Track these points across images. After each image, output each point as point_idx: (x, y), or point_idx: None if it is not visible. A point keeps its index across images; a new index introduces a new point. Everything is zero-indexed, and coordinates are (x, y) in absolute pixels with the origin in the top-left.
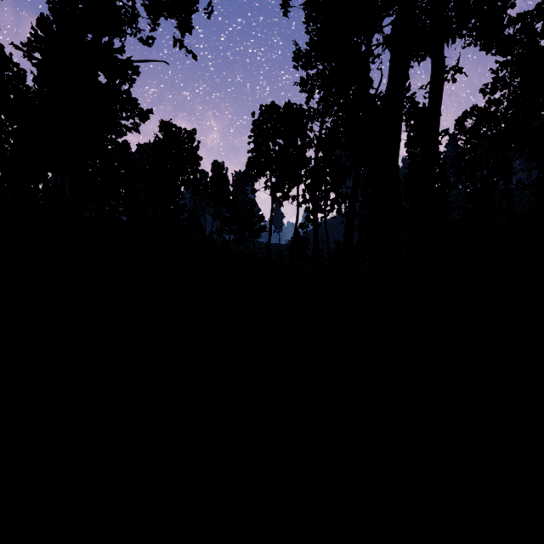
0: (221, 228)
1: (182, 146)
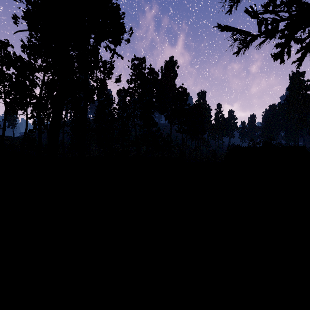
0: None
1: None
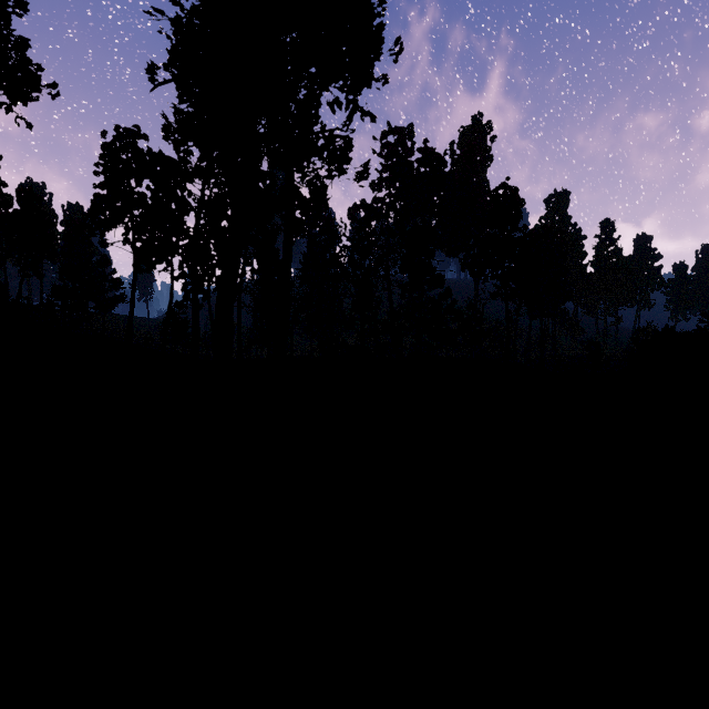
0: (50, 302)
1: None
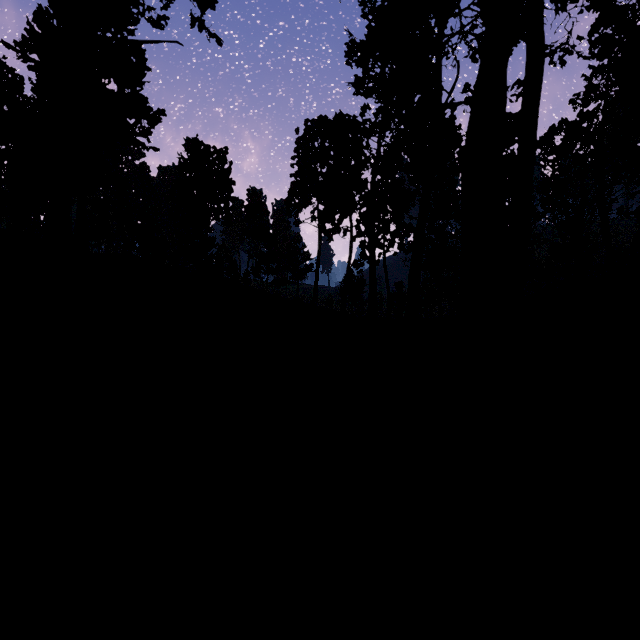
0: (257, 266)
1: (211, 168)
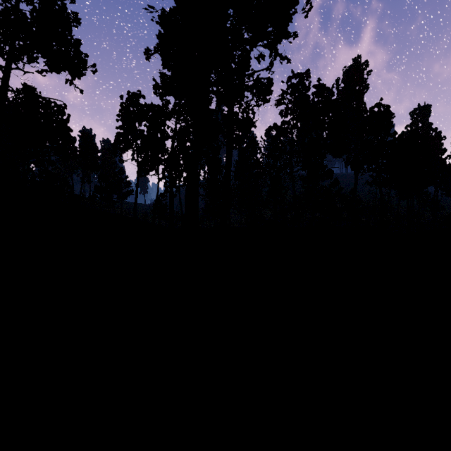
0: (94, 195)
1: (52, 118)
